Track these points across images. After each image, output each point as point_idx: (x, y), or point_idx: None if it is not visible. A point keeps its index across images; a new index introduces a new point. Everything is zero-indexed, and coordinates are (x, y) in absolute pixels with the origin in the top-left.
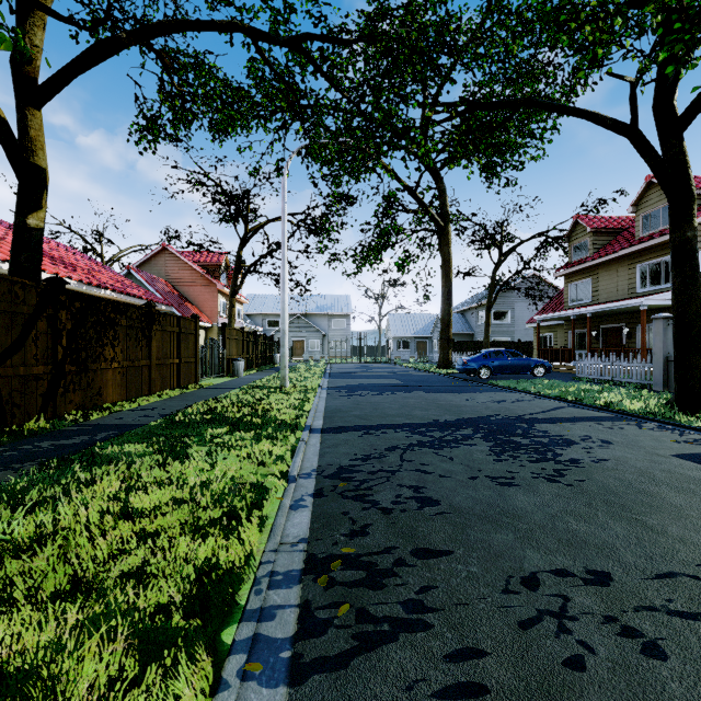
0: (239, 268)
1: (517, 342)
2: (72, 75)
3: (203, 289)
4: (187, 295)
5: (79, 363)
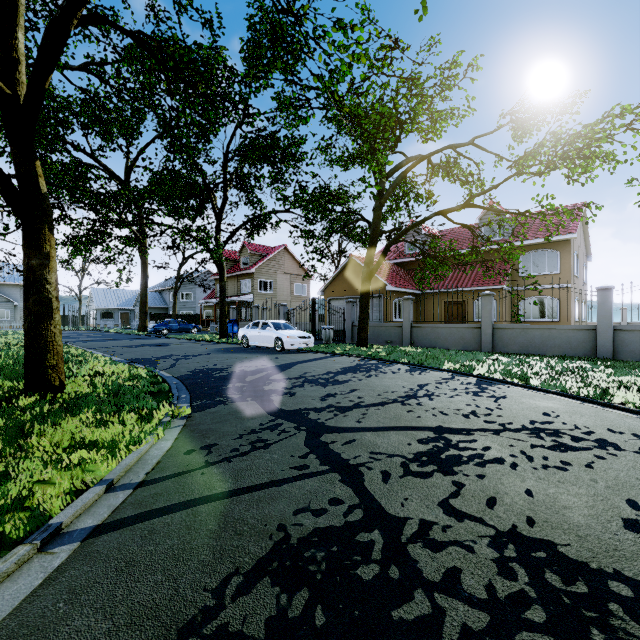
0: None
1: (196, 314)
2: None
3: None
4: None
5: None
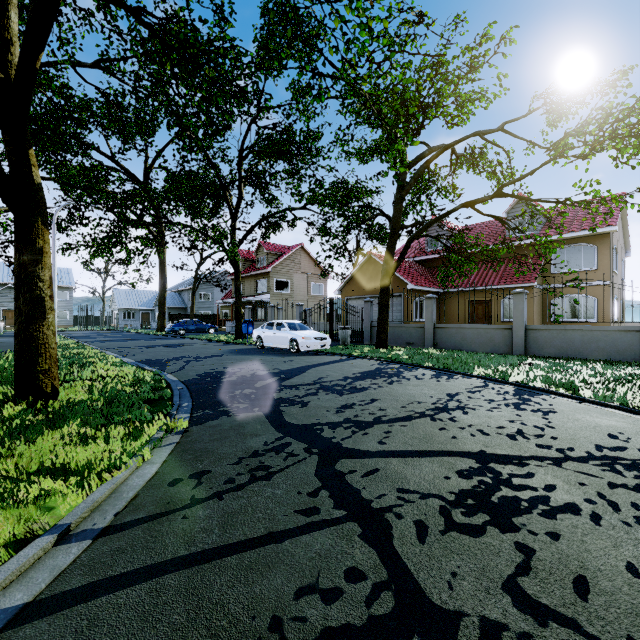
0: None
1: (213, 315)
2: None
3: None
4: None
5: None
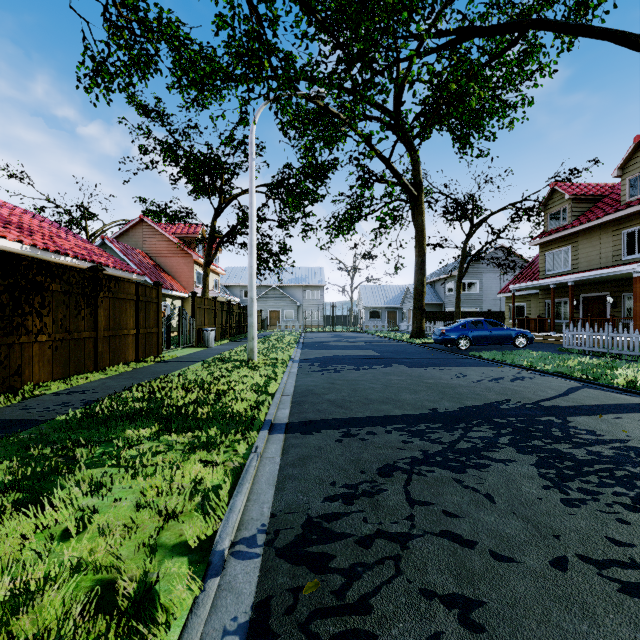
0: (213, 238)
1: (487, 312)
2: None
3: (179, 260)
4: (164, 265)
5: None
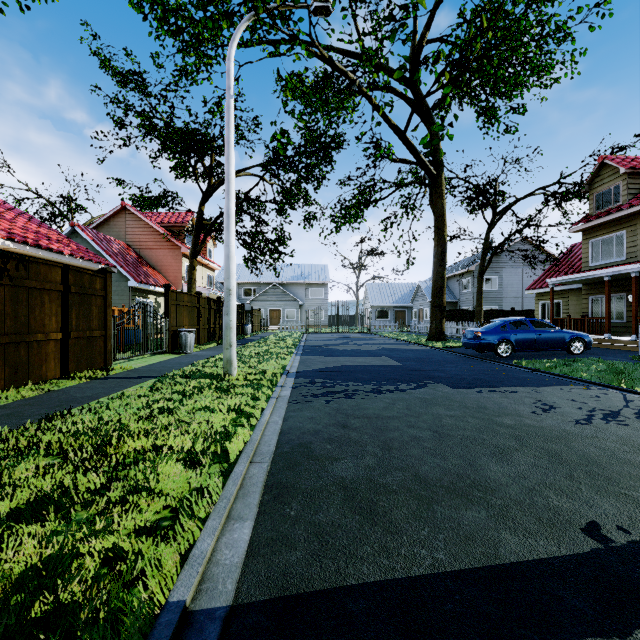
0: (200, 226)
1: (510, 310)
2: None
3: (166, 253)
4: (149, 259)
5: None
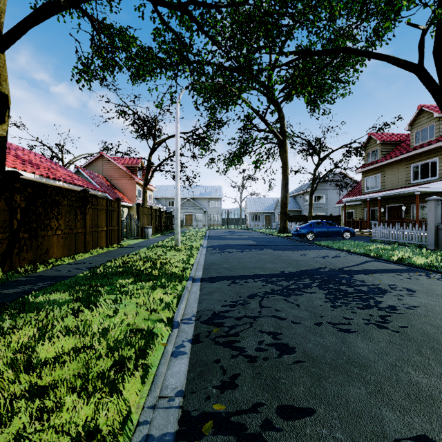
0: (149, 168)
1: (330, 215)
2: (26, 28)
3: (126, 182)
4: (116, 185)
5: (31, 231)
